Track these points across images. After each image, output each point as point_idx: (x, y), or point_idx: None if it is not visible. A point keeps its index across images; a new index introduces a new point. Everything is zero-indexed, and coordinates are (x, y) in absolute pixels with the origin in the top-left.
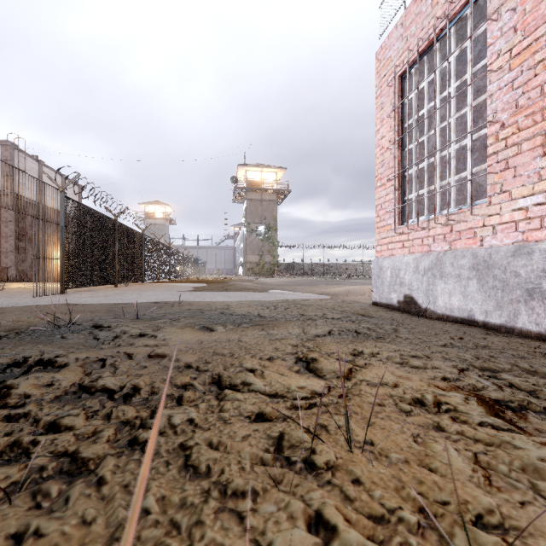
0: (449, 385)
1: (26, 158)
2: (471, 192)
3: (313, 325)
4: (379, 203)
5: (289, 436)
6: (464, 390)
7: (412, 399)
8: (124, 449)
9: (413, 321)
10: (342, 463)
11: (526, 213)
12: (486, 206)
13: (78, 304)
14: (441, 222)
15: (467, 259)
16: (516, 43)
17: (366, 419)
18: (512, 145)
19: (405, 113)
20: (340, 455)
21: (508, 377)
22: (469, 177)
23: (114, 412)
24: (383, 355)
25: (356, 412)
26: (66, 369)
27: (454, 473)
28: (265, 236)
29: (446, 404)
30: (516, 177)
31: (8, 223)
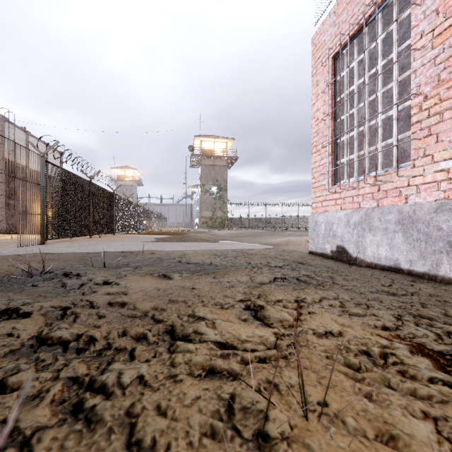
0: (390, 334)
1: (15, 129)
2: (397, 156)
3: (259, 273)
4: (314, 166)
5: (240, 397)
6: (405, 339)
7: (358, 351)
8: (68, 414)
9: (346, 268)
10: (298, 434)
11: (448, 174)
12: (411, 169)
13: (55, 254)
14: (369, 182)
15: (394, 215)
16: (438, 24)
17: (316, 374)
18: (434, 114)
19: (337, 89)
20: (295, 423)
21: (443, 325)
22: (395, 143)
23: (65, 368)
24: (324, 302)
25: (305, 366)
26: (29, 319)
27: (419, 448)
28: (217, 195)
29: (392, 356)
30: (438, 143)
31: (0, 183)
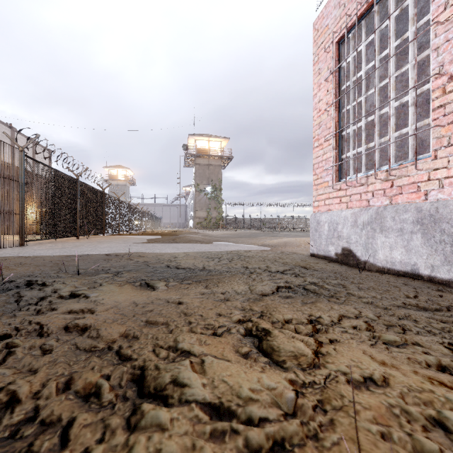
0: None
1: None
2: (415, 146)
3: (259, 280)
4: (316, 162)
5: None
6: None
7: (426, 419)
8: None
9: (355, 274)
10: None
11: None
12: (431, 160)
13: (30, 257)
14: (381, 177)
15: (411, 213)
16: None
17: None
18: None
19: (342, 76)
20: None
21: None
22: (411, 133)
23: None
24: (346, 324)
25: None
26: None
27: None
28: (212, 195)
29: None
30: None
31: None
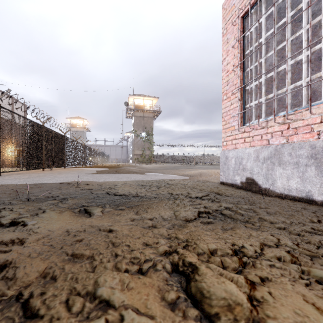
0: None
1: None
2: (310, 94)
3: (182, 206)
4: (225, 111)
5: None
6: None
7: None
8: None
9: (260, 199)
10: None
11: None
12: None
13: None
14: (279, 121)
15: (306, 150)
16: None
17: None
18: None
19: (246, 43)
20: None
21: None
22: (304, 85)
23: None
24: (271, 255)
25: None
26: None
27: None
28: (146, 139)
29: None
30: None
31: None
